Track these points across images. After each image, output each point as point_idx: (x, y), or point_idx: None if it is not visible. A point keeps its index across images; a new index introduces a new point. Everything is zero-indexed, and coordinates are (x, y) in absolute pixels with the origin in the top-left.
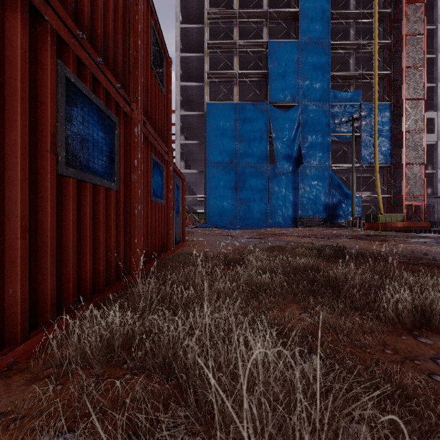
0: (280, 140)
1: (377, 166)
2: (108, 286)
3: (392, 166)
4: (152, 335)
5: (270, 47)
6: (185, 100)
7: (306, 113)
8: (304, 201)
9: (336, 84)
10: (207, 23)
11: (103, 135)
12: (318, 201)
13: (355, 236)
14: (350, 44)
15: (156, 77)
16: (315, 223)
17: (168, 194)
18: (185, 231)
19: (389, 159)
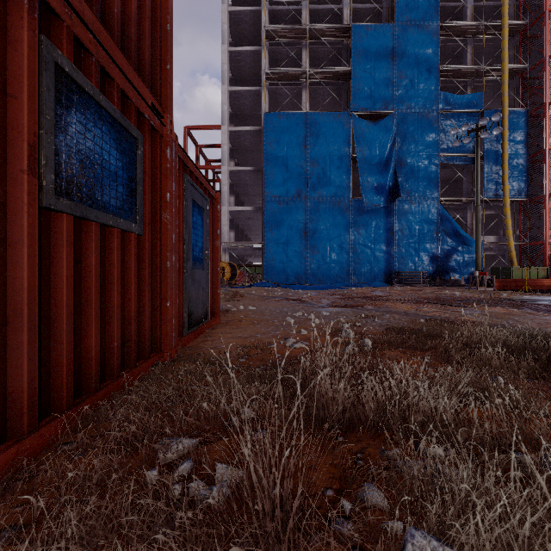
0: (368, 164)
1: (506, 198)
2: None
3: (528, 198)
4: None
5: (353, 34)
6: (236, 112)
7: (405, 125)
8: (402, 248)
9: (446, 86)
10: (265, 4)
11: None
12: (422, 248)
13: (505, 301)
14: (468, 27)
15: None
16: (419, 279)
17: (158, 214)
18: (218, 296)
19: (524, 189)
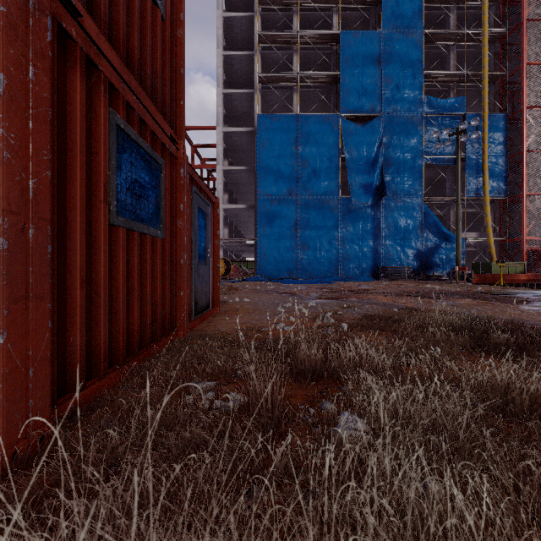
0: (356, 164)
1: (487, 197)
2: None
3: (507, 197)
4: None
5: (342, 40)
6: (230, 113)
7: (391, 127)
8: (388, 245)
9: (430, 90)
10: (258, 10)
11: None
12: (407, 245)
13: (477, 294)
14: (450, 34)
15: None
16: (404, 274)
17: (174, 221)
18: (218, 289)
19: (503, 189)
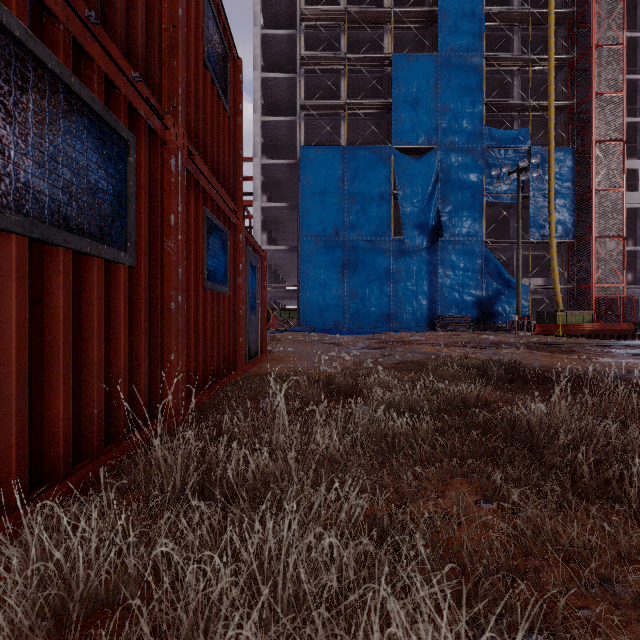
0: (410, 202)
1: (553, 239)
2: (114, 442)
3: (576, 239)
4: (173, 572)
5: (395, 64)
6: (269, 142)
7: (449, 161)
8: (446, 291)
9: (492, 119)
10: (301, 28)
11: (100, 161)
12: (466, 291)
13: (526, 344)
14: (514, 59)
15: (214, 83)
16: (462, 324)
17: (235, 279)
18: (265, 337)
19: (571, 230)
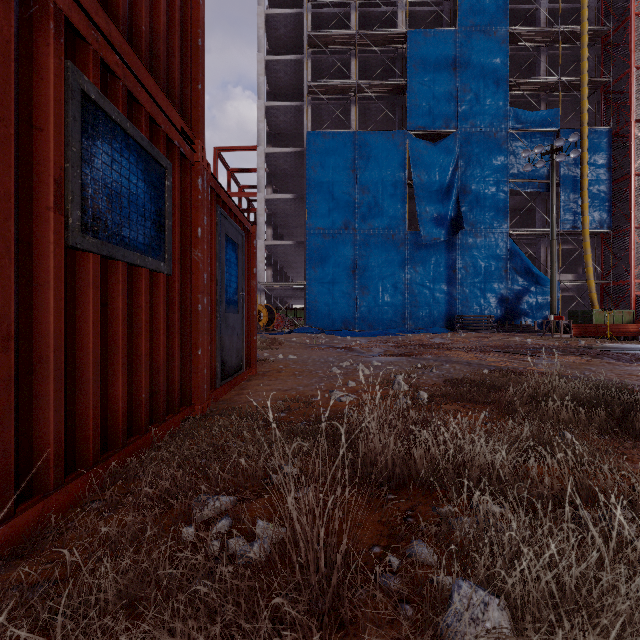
0: (427, 191)
1: (586, 231)
2: None
3: (611, 231)
4: None
5: (410, 41)
6: (274, 131)
7: (469, 146)
8: (466, 289)
9: (517, 101)
10: (308, 6)
11: None
12: (488, 289)
13: (582, 350)
14: (541, 33)
15: None
16: (485, 324)
17: (189, 251)
18: (254, 344)
19: (606, 221)
